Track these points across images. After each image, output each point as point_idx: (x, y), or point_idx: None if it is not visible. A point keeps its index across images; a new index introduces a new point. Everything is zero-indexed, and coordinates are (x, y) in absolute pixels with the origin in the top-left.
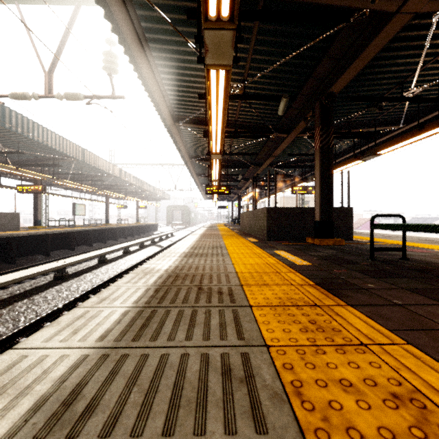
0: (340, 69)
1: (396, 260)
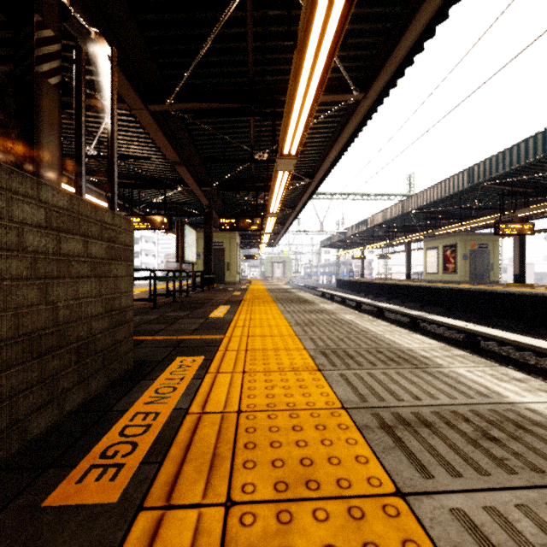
0: (85, 5)
1: (135, 309)
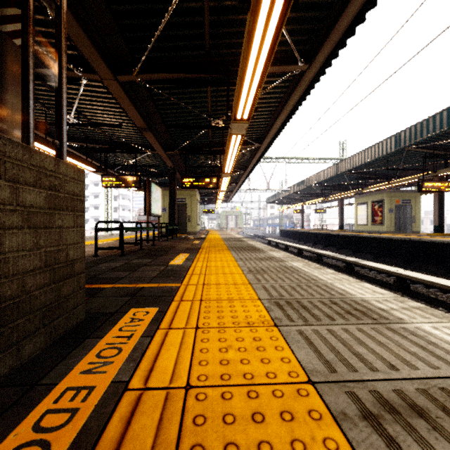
0: None
1: (105, 256)
